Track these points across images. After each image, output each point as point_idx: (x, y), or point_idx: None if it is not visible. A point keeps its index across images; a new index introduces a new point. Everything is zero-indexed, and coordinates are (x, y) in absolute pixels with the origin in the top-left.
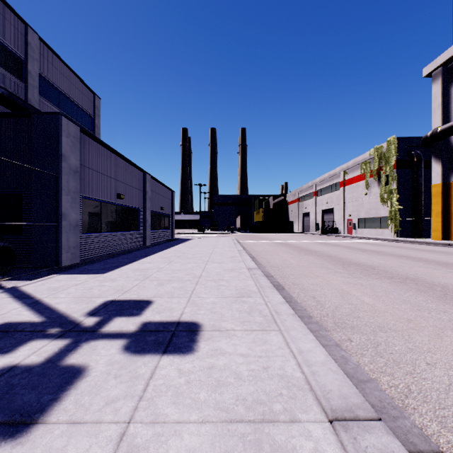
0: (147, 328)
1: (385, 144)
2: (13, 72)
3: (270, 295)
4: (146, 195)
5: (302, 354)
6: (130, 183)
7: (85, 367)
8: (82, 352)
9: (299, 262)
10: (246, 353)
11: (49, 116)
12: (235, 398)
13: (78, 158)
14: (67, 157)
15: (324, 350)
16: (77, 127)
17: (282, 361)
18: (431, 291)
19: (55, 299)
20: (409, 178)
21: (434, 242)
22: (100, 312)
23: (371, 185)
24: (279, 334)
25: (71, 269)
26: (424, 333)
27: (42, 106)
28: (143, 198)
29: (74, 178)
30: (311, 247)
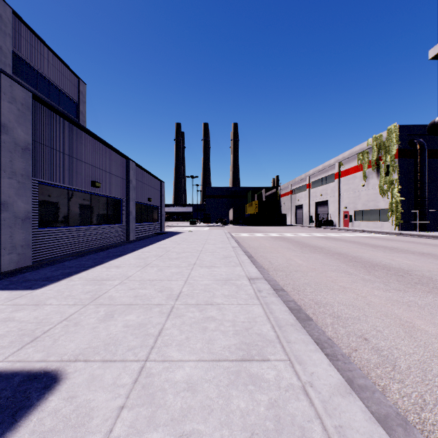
0: None
1: (385, 132)
2: None
3: (303, 355)
4: (130, 184)
5: None
6: (109, 170)
7: None
8: None
9: (307, 263)
10: None
11: None
12: None
13: (30, 133)
14: (10, 129)
15: None
16: (28, 92)
17: None
18: None
19: None
20: (411, 168)
21: None
22: None
23: (369, 176)
24: None
25: (11, 276)
26: None
27: None
28: (126, 188)
29: (23, 156)
30: (312, 242)
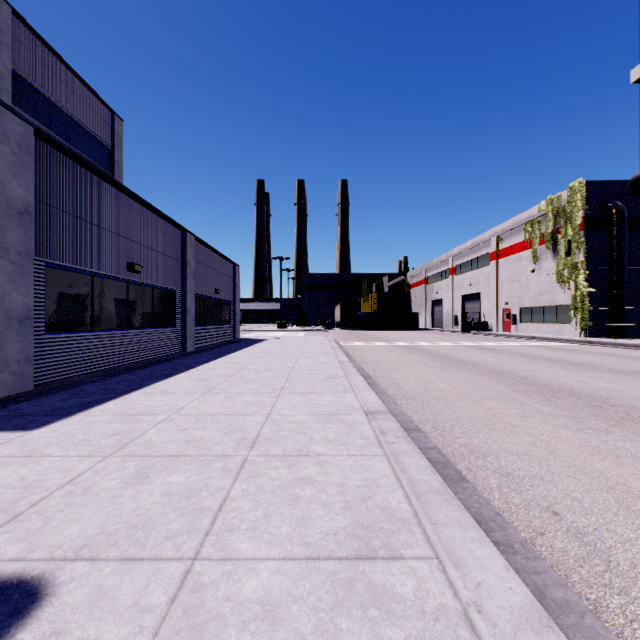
0: None
1: (565, 192)
2: None
3: (460, 549)
4: (187, 269)
5: None
6: (156, 247)
7: None
8: None
9: (453, 386)
10: None
11: None
12: None
13: (32, 188)
14: (0, 181)
15: None
16: (28, 127)
17: None
18: None
19: None
20: (604, 244)
21: None
22: None
23: (541, 256)
24: None
25: None
26: None
27: None
28: (181, 273)
29: (20, 224)
30: (459, 354)
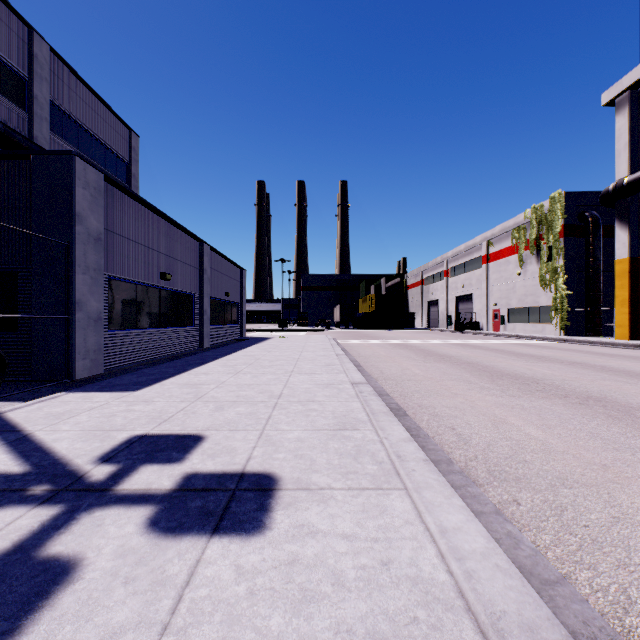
0: (191, 484)
1: (547, 202)
2: (12, 97)
3: (386, 427)
4: (204, 275)
5: (446, 535)
6: (180, 258)
7: (78, 562)
8: (77, 531)
9: (426, 372)
10: (352, 533)
11: (57, 157)
12: (333, 629)
13: (102, 220)
14: (84, 218)
15: (482, 527)
16: (100, 174)
17: (412, 549)
18: (629, 418)
19: (53, 434)
20: (582, 250)
21: (620, 343)
22: (119, 456)
23: (526, 260)
24: (405, 496)
25: (89, 383)
26: (632, 489)
27: (53, 147)
28: (199, 279)
29: (95, 248)
30: (442, 350)
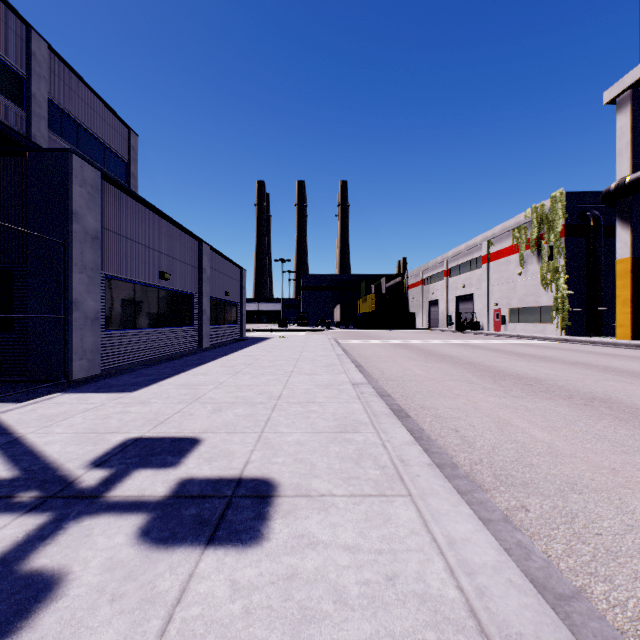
0: (186, 490)
1: (548, 201)
2: (10, 95)
3: (388, 429)
4: (204, 275)
5: (454, 547)
6: (179, 257)
7: (62, 576)
8: (64, 542)
9: (427, 372)
10: (355, 544)
11: (53, 154)
12: None
13: (99, 218)
14: (81, 216)
15: (492, 537)
16: (97, 172)
17: (419, 561)
18: (636, 419)
19: (46, 436)
20: (583, 250)
21: (622, 343)
22: (112, 460)
23: (527, 260)
24: (410, 503)
25: (86, 384)
26: None
27: (52, 145)
28: (198, 279)
29: (92, 247)
30: (443, 350)
